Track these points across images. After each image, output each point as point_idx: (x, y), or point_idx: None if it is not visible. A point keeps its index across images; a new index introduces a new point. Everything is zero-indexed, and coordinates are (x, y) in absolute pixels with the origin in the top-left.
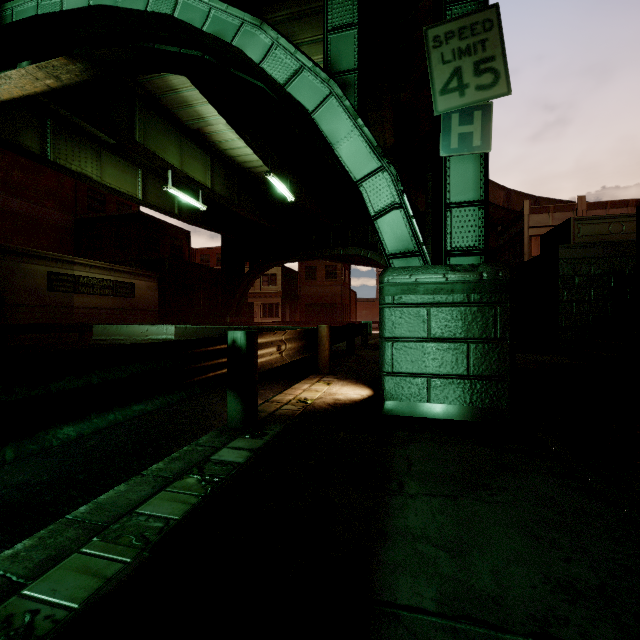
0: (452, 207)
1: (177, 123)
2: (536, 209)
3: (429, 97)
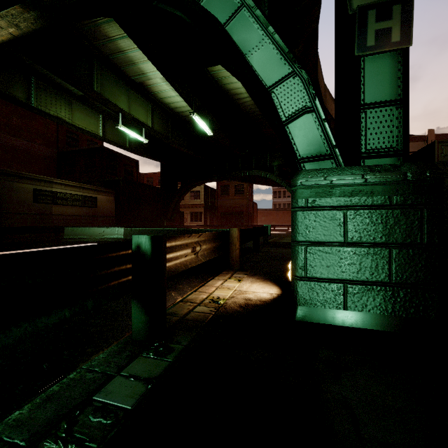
0: (367, 108)
1: (126, 78)
2: None
3: (315, 54)
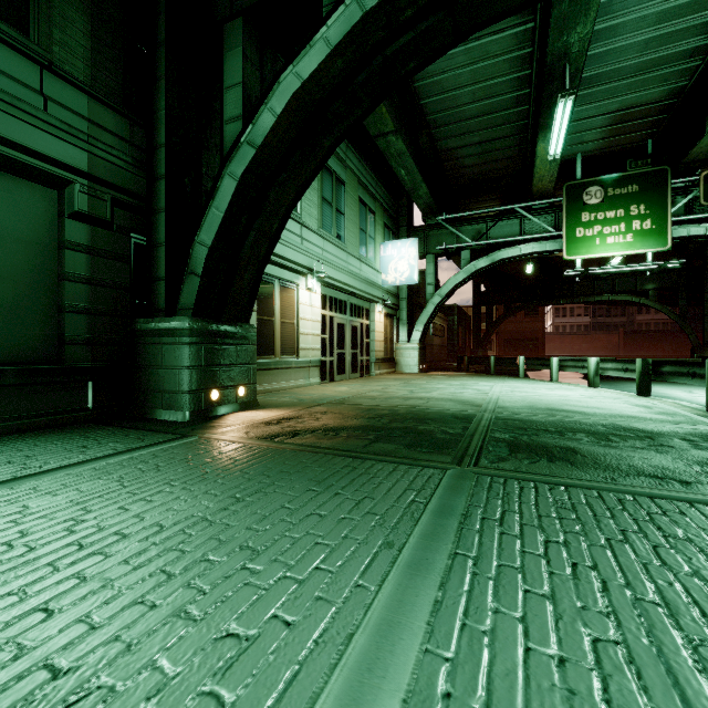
0: None
1: None
2: None
3: None
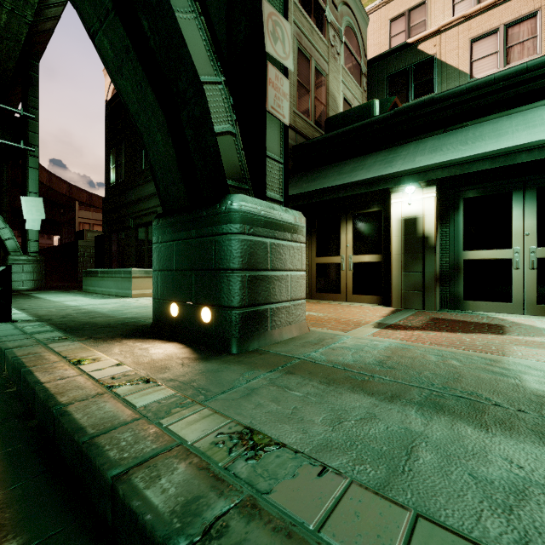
0: (30, 241)
1: None
2: (83, 208)
3: None
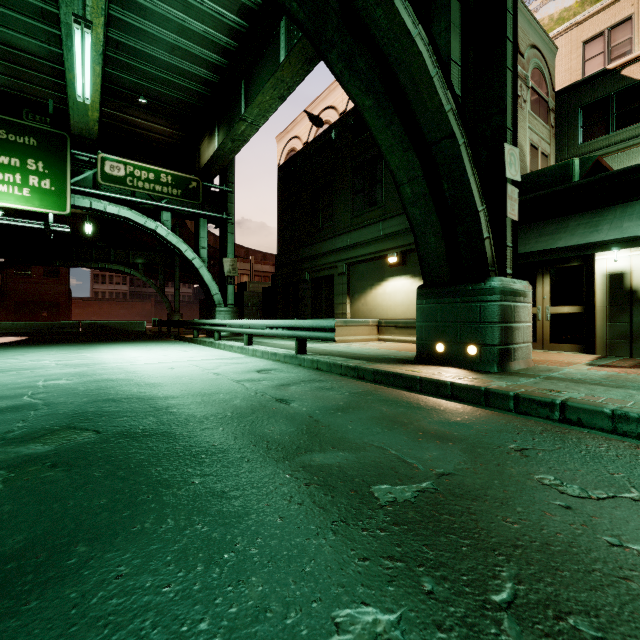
0: (228, 295)
1: None
2: None
3: None
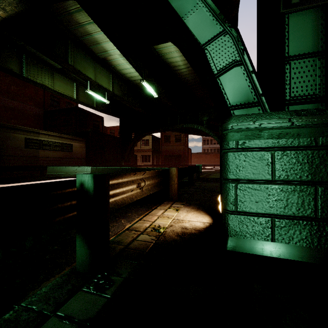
0: (291, 60)
1: (92, 55)
2: None
3: None
